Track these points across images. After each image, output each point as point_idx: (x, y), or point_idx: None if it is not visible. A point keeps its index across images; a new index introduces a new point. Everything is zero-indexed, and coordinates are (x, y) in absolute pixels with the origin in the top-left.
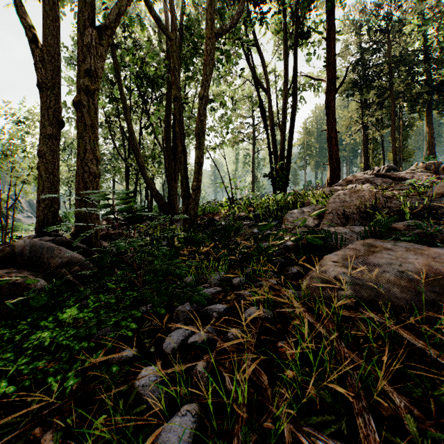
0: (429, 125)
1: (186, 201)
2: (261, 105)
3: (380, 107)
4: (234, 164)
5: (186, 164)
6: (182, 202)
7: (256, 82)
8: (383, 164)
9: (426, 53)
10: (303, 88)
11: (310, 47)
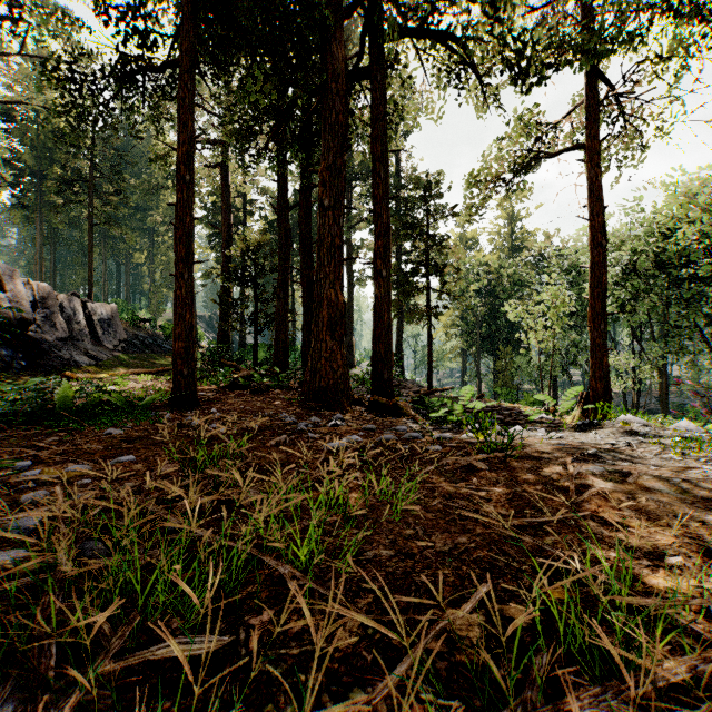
0: None
1: None
2: None
3: None
4: None
5: None
6: None
7: None
8: None
9: None
10: None
11: None
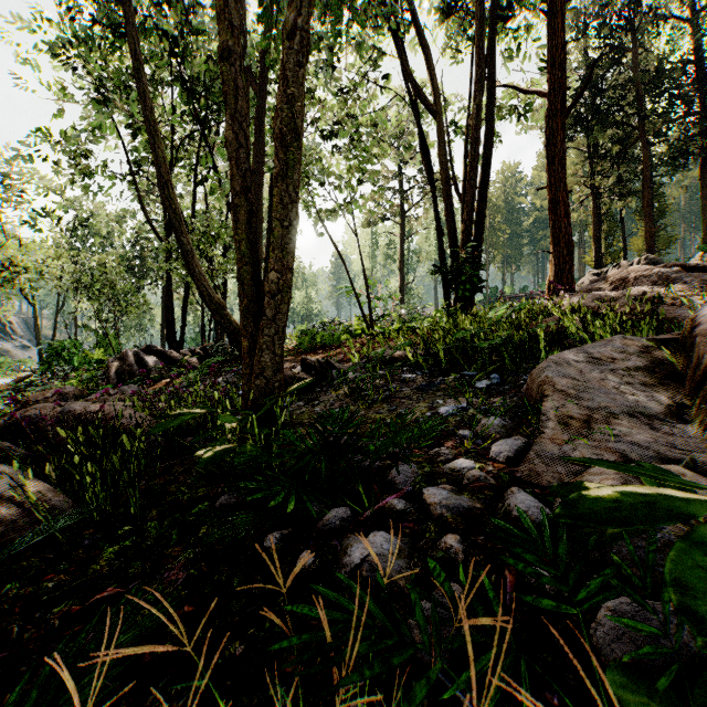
0: (706, 190)
1: (251, 325)
2: (424, 140)
3: (619, 161)
4: (369, 258)
5: (254, 226)
6: (242, 327)
7: (413, 101)
8: (625, 259)
9: (701, 67)
10: (498, 114)
11: (509, 41)
